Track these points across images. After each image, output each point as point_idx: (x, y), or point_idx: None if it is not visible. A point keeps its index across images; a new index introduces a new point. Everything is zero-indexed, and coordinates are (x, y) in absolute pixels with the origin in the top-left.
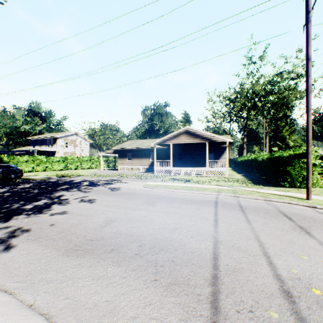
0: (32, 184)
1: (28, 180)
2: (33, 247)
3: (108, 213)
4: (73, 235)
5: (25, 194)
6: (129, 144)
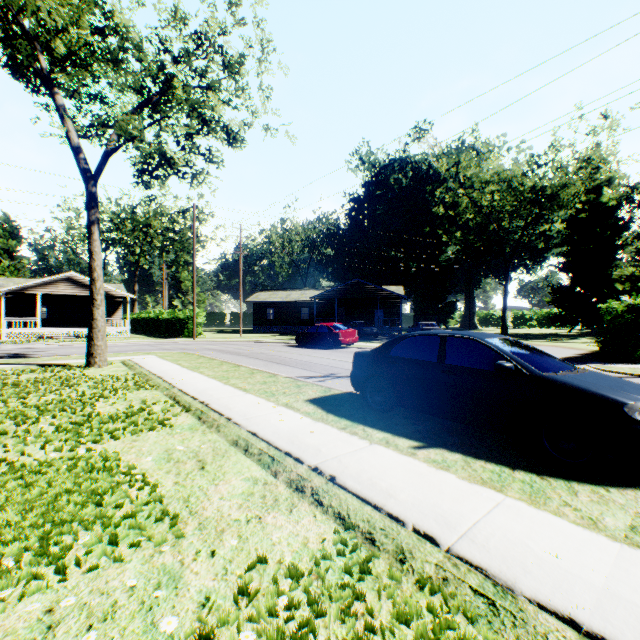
0: None
1: None
2: None
3: None
4: None
5: None
6: None
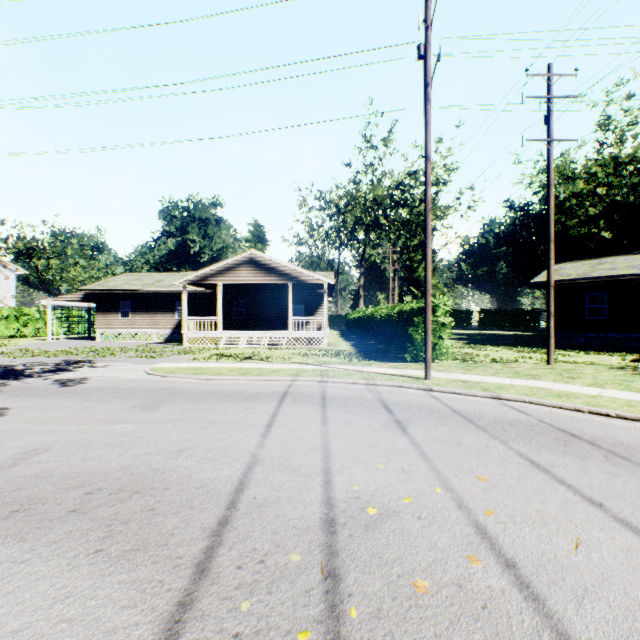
0: None
1: None
2: None
3: (31, 437)
4: None
5: None
6: (125, 281)
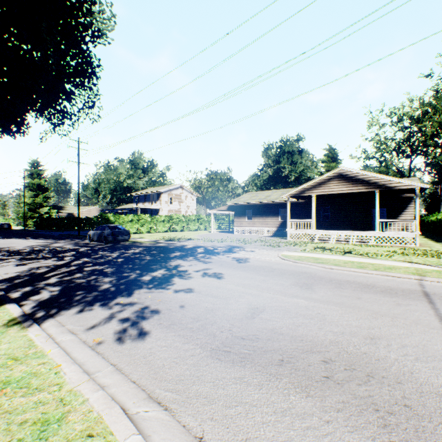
0: (141, 249)
1: (135, 243)
2: (170, 337)
3: (247, 297)
4: (214, 327)
5: (138, 261)
6: (248, 198)
